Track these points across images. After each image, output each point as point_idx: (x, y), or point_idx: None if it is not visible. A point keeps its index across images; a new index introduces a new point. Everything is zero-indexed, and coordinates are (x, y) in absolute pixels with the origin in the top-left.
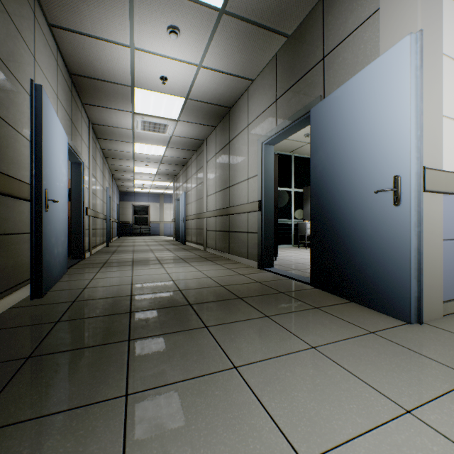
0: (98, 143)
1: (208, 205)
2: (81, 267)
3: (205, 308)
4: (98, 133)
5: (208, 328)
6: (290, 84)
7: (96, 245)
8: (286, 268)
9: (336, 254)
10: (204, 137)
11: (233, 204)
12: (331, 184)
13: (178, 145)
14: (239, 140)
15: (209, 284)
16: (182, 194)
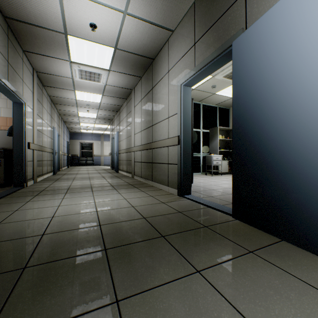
0: (45, 90)
1: (135, 141)
2: (17, 195)
3: (121, 257)
4: (43, 81)
5: (119, 304)
6: (208, 26)
7: (42, 174)
8: (201, 195)
9: (265, 188)
10: (132, 86)
11: (156, 140)
12: (258, 113)
13: (111, 94)
14: (160, 85)
15: (132, 215)
16: (116, 133)
